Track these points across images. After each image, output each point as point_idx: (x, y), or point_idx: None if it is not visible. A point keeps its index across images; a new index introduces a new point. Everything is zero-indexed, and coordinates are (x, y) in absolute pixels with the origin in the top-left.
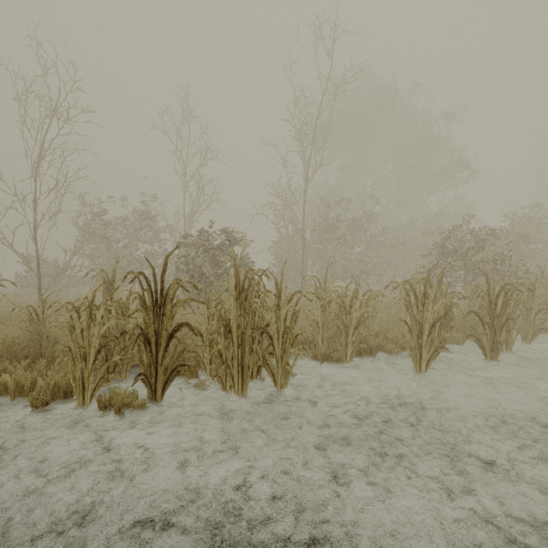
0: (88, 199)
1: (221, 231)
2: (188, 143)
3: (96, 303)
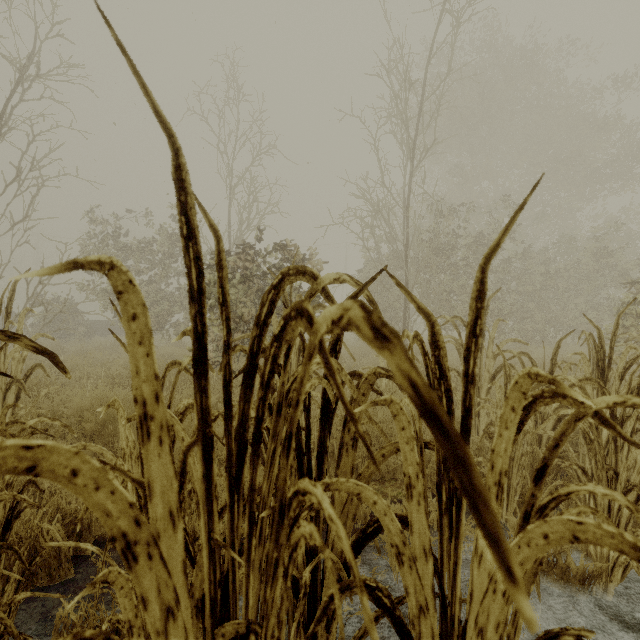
0: (137, 233)
1: (274, 246)
2: (236, 133)
3: (77, 363)
